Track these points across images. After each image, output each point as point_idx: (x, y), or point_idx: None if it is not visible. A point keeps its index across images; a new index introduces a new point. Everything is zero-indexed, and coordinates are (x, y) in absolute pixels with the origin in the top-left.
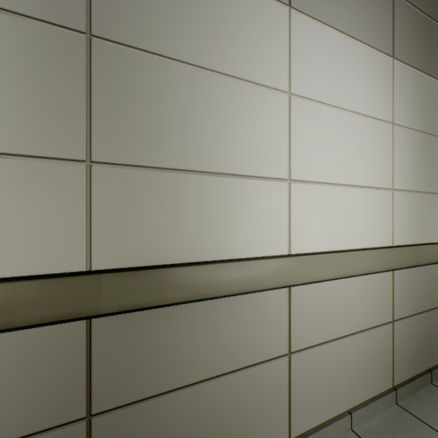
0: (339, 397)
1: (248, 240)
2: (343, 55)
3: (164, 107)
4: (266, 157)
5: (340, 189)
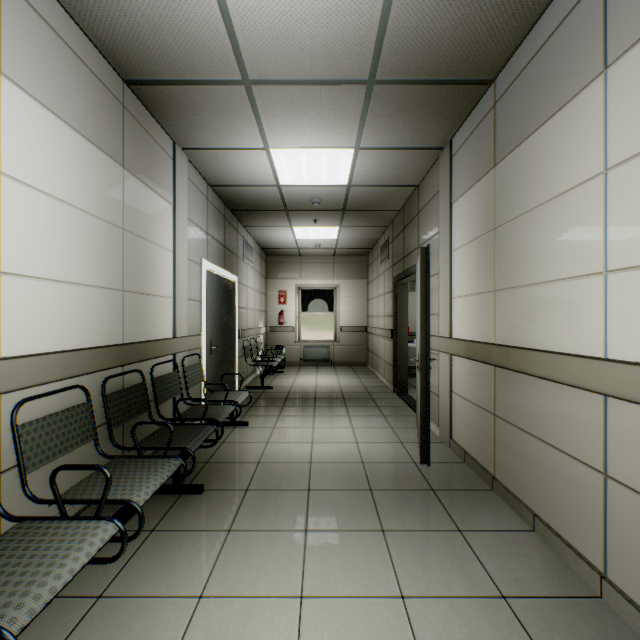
0: None
1: (562, 337)
2: None
3: (516, 248)
4: (578, 255)
5: None
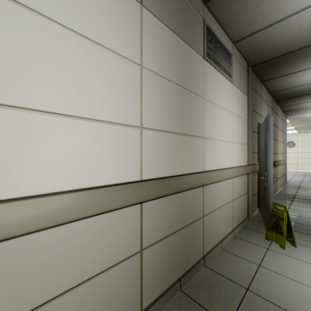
0: None
1: None
2: None
3: None
4: None
5: (61, 119)
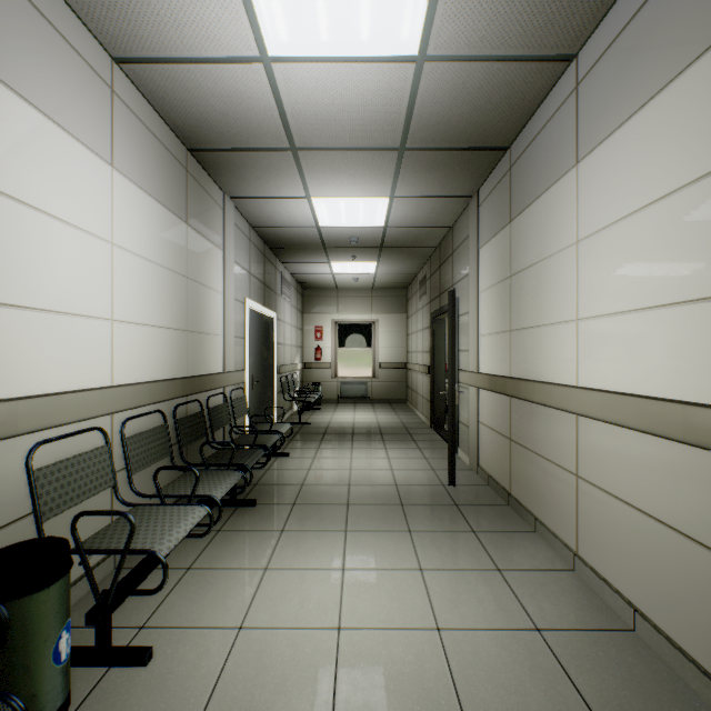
0: (624, 575)
1: (553, 370)
2: (630, 145)
3: (525, 295)
4: (562, 305)
5: (626, 317)
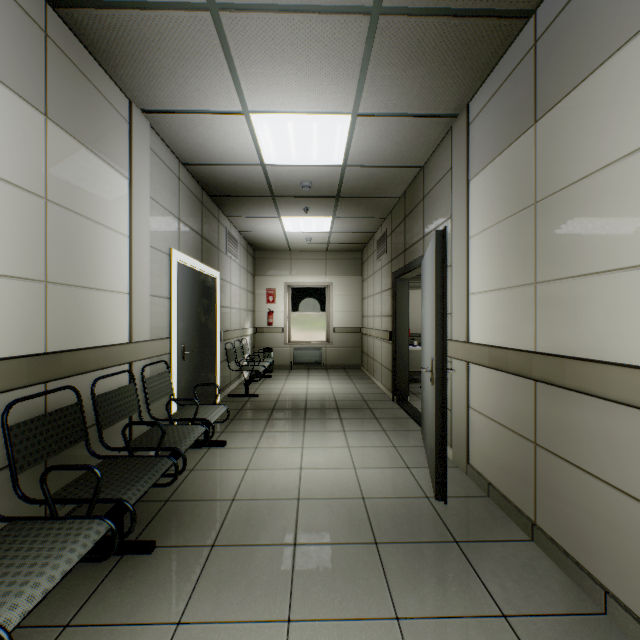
0: None
1: None
2: None
3: (572, 225)
4: None
5: None
